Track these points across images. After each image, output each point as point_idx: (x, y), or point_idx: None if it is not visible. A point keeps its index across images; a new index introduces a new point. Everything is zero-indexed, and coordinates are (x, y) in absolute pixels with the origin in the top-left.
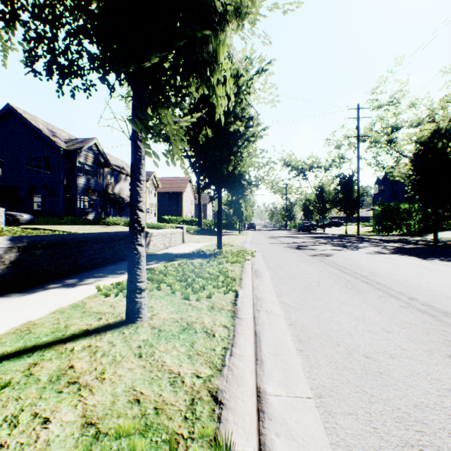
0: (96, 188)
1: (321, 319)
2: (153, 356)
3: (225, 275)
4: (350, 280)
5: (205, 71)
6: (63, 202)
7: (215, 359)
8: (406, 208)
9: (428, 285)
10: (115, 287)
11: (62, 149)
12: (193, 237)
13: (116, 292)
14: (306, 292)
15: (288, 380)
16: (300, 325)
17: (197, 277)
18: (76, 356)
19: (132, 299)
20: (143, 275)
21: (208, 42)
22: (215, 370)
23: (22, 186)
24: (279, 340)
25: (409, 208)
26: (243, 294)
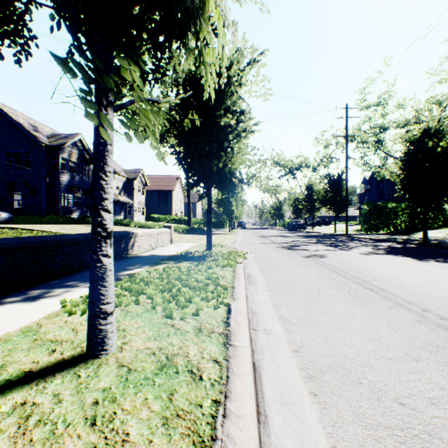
0: (81, 186)
1: (331, 342)
2: (113, 422)
3: (215, 283)
4: (352, 286)
5: (189, 26)
6: (45, 200)
7: (202, 426)
8: (393, 207)
9: (437, 292)
10: (83, 301)
11: (44, 145)
12: (182, 236)
13: (83, 309)
14: (308, 303)
15: None
16: (308, 351)
17: (183, 286)
18: None
19: (94, 326)
20: (109, 294)
21: None
22: None
23: (1, 183)
24: (285, 377)
25: (395, 207)
26: (237, 309)
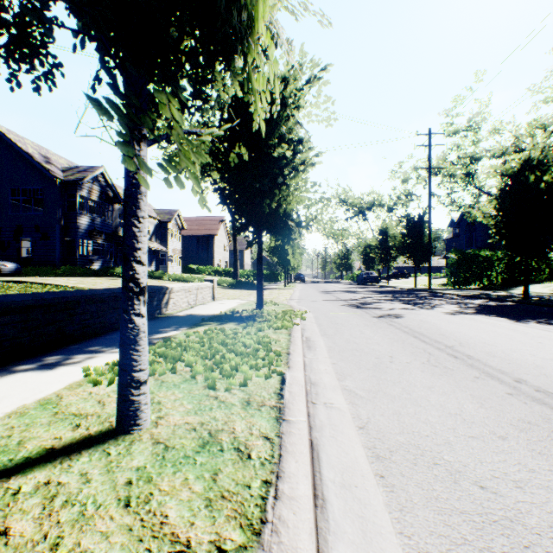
0: (104, 230)
1: (404, 417)
2: (149, 503)
3: (266, 348)
4: (432, 352)
5: (236, 49)
6: (60, 247)
7: (250, 508)
8: (487, 256)
9: (535, 360)
10: (110, 369)
11: (58, 180)
12: (226, 292)
13: (110, 378)
14: (378, 372)
15: (369, 541)
16: (375, 428)
17: (229, 351)
18: (18, 508)
19: (126, 397)
20: (143, 359)
21: (241, 8)
22: (249, 533)
23: (6, 226)
24: (347, 457)
25: (490, 256)
26: (292, 379)
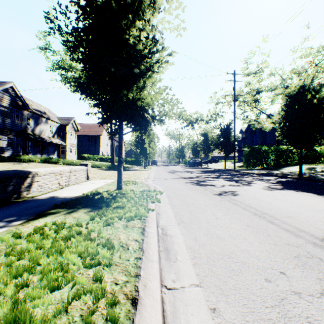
0: (13, 128)
1: None
2: None
3: (93, 294)
4: (322, 256)
5: None
6: None
7: None
8: (265, 149)
9: None
10: None
11: None
12: (103, 172)
13: None
14: None
15: None
16: None
17: (3, 321)
18: None
19: None
20: None
21: None
22: None
23: None
24: None
25: (267, 149)
26: None
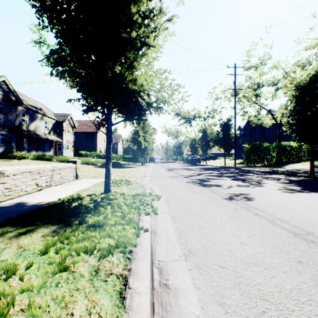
0: (6, 124)
1: None
2: None
3: None
4: None
5: None
6: None
7: None
8: (267, 146)
9: None
10: None
11: None
12: (97, 170)
13: None
14: None
15: None
16: None
17: None
18: None
19: None
20: None
21: None
22: None
23: None
24: None
25: (269, 146)
26: None
